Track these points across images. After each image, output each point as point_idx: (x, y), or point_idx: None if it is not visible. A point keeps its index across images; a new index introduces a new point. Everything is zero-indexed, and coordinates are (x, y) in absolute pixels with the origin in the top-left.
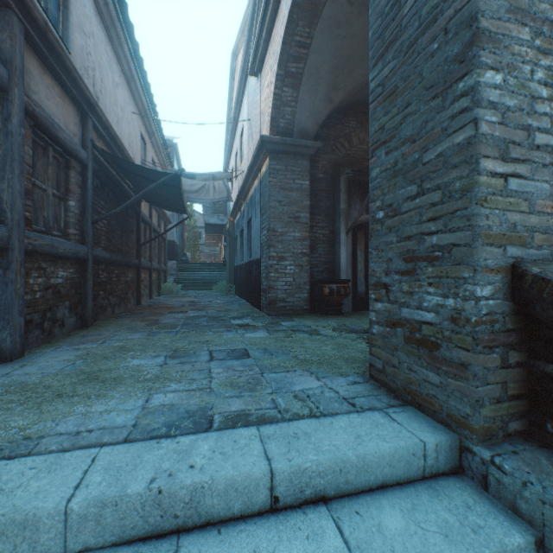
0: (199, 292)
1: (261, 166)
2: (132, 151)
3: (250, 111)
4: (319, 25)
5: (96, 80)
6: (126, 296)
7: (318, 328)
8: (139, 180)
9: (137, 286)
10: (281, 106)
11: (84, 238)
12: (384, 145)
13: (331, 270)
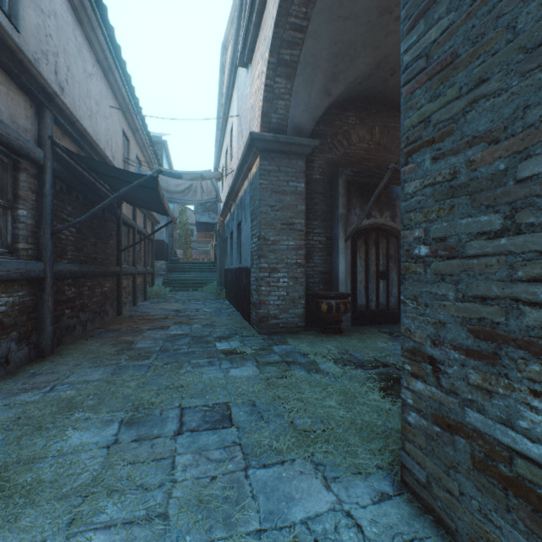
0: (188, 294)
1: (251, 166)
2: (111, 149)
3: (239, 105)
4: (317, 4)
5: (59, 67)
6: (103, 309)
7: (317, 359)
8: (113, 181)
9: (117, 295)
10: (273, 99)
11: (40, 253)
12: (429, 146)
13: (328, 281)
